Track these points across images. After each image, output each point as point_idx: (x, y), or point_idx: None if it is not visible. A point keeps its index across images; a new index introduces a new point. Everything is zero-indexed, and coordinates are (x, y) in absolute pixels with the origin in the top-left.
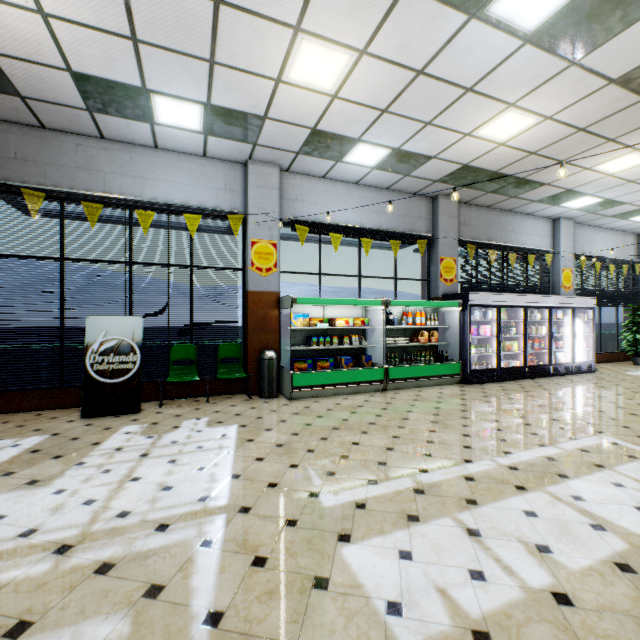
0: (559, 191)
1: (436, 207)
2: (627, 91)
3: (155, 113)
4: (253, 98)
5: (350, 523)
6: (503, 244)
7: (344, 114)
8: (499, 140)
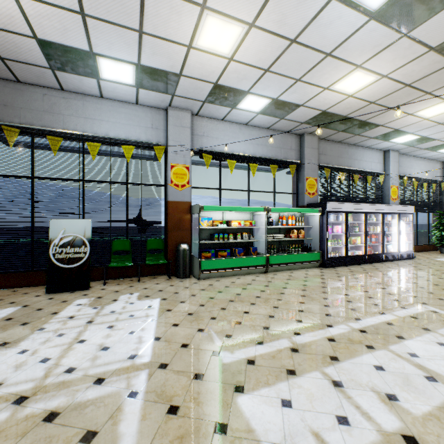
0: (389, 130)
1: (302, 142)
2: (442, 56)
3: (100, 71)
4: (171, 60)
5: (243, 376)
6: (349, 168)
7: (237, 72)
8: (349, 93)
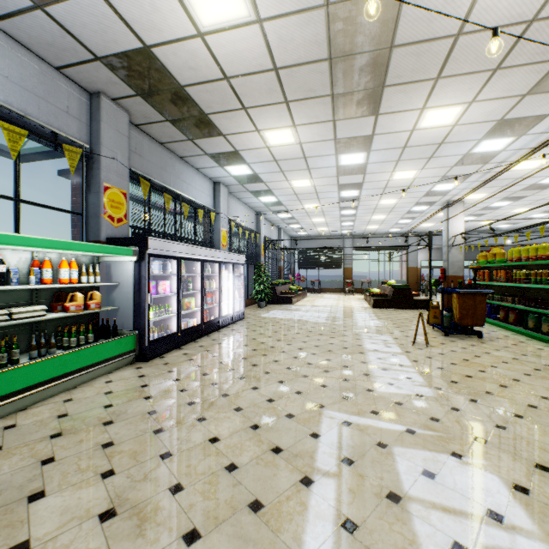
0: (230, 150)
1: (97, 109)
2: (326, 35)
3: None
4: None
5: None
6: (178, 191)
7: None
8: (200, 23)
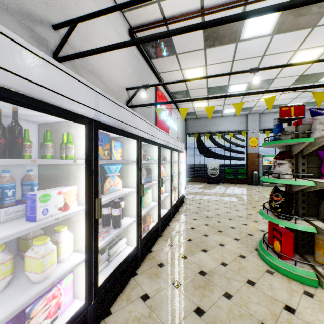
0: None
1: None
2: None
3: (223, 112)
4: (250, 105)
5: None
6: None
7: (280, 101)
8: None
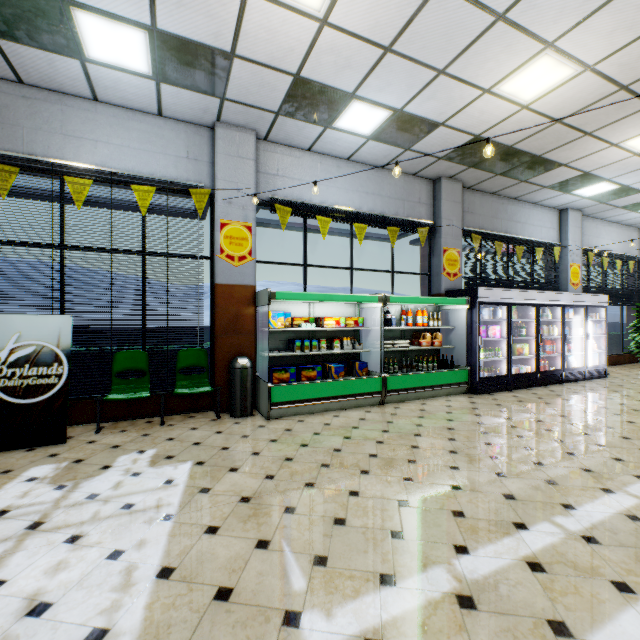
0: (575, 174)
1: (438, 191)
2: None
3: (83, 42)
4: (214, 20)
5: None
6: (509, 235)
7: (336, 53)
8: (523, 101)
